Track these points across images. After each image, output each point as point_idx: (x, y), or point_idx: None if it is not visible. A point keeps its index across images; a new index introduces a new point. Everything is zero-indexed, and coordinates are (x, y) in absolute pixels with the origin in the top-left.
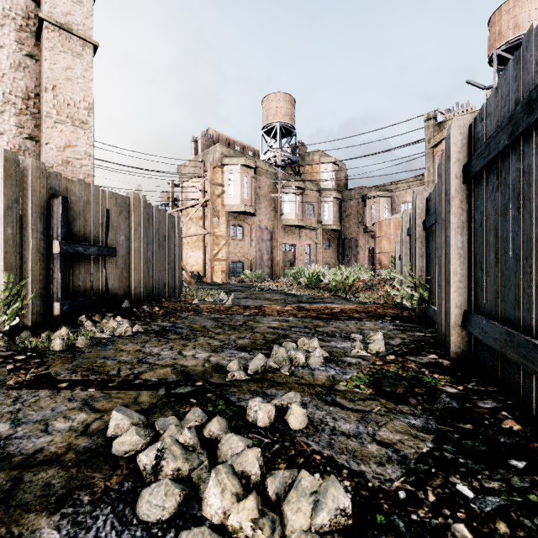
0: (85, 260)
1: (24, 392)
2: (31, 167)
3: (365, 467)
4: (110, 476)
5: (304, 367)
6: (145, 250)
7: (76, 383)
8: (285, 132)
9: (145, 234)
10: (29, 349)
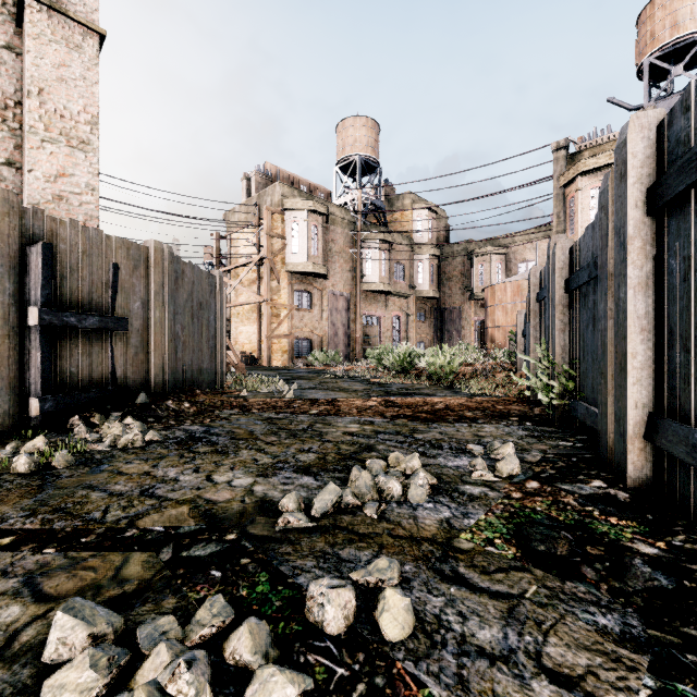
0: (80, 335)
1: None
2: None
3: None
4: None
5: (401, 504)
6: (172, 322)
7: (28, 537)
8: (366, 168)
9: (170, 300)
10: None
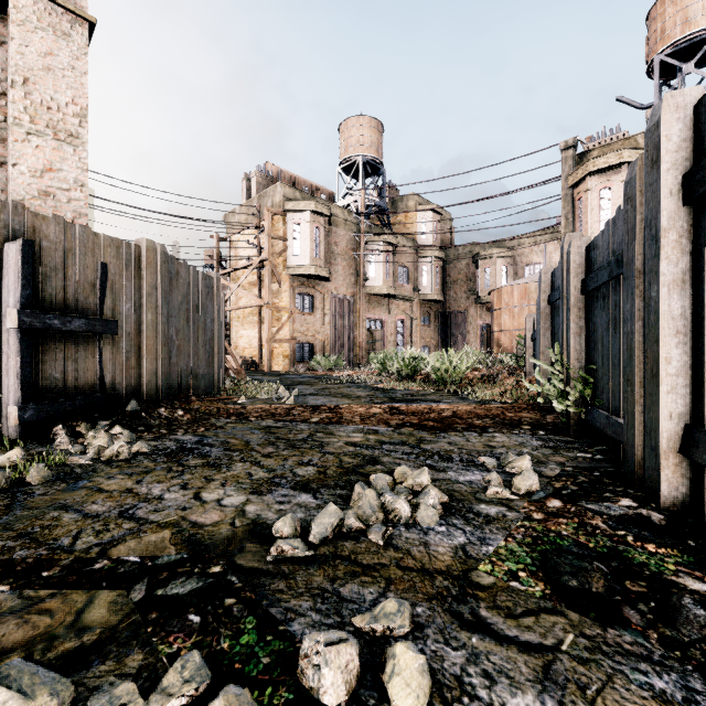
0: (65, 339)
1: None
2: None
3: None
4: None
5: (410, 527)
6: (165, 325)
7: None
8: (370, 169)
9: (164, 302)
10: None
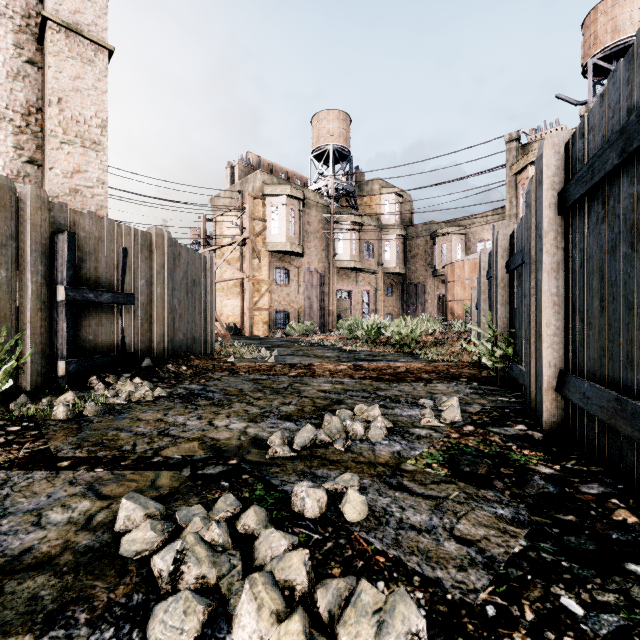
0: (96, 309)
1: (15, 474)
2: (30, 196)
3: (442, 573)
4: (116, 585)
5: (363, 441)
6: (170, 297)
7: (81, 462)
8: (339, 157)
9: (169, 278)
10: (25, 418)
